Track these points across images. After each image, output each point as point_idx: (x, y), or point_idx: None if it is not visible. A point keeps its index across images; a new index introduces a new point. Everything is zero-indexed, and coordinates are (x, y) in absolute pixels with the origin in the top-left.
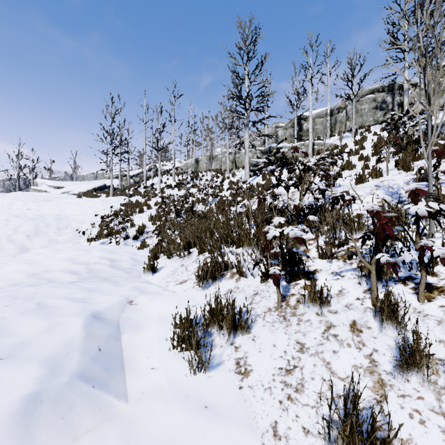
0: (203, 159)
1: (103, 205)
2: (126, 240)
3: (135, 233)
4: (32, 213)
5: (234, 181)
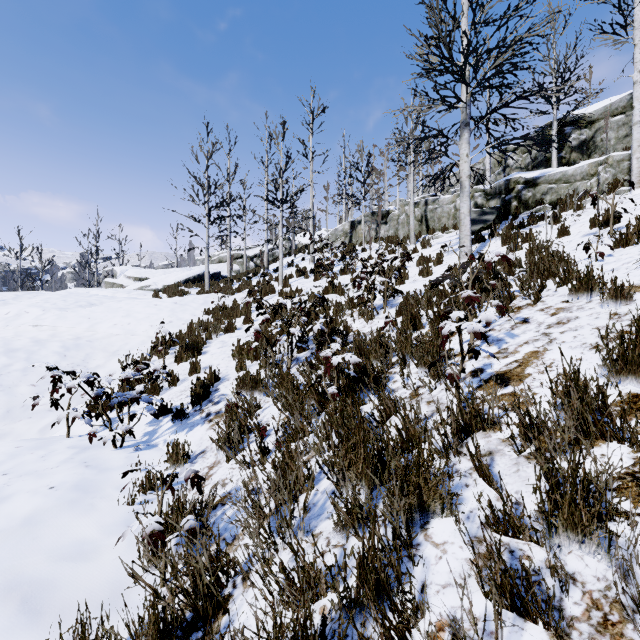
0: (364, 221)
1: (172, 313)
2: (161, 418)
3: (189, 397)
4: (32, 335)
5: (430, 258)
